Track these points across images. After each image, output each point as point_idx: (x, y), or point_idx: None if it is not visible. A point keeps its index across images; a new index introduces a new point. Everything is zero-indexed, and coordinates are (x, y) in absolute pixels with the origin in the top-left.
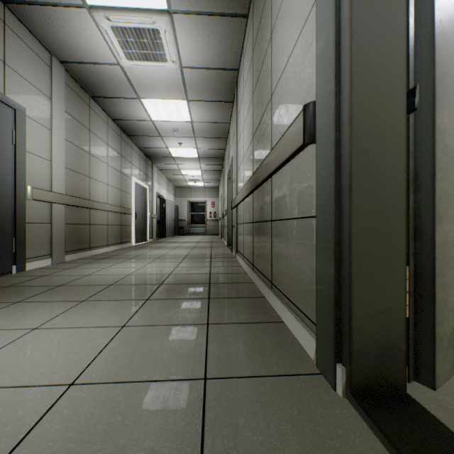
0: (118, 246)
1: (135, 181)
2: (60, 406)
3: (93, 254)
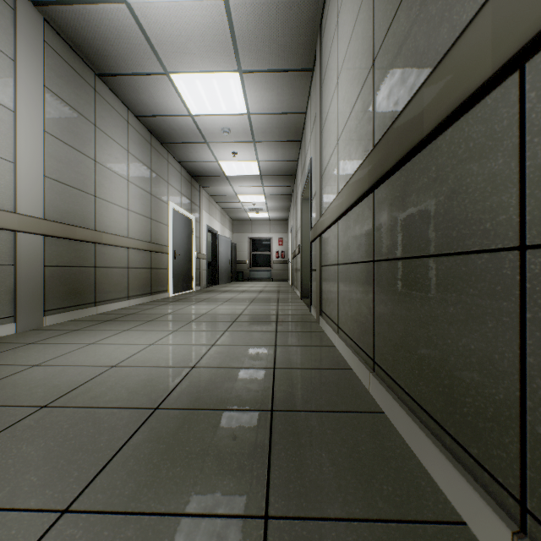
0: (145, 298)
1: (173, 208)
2: None
3: (101, 311)
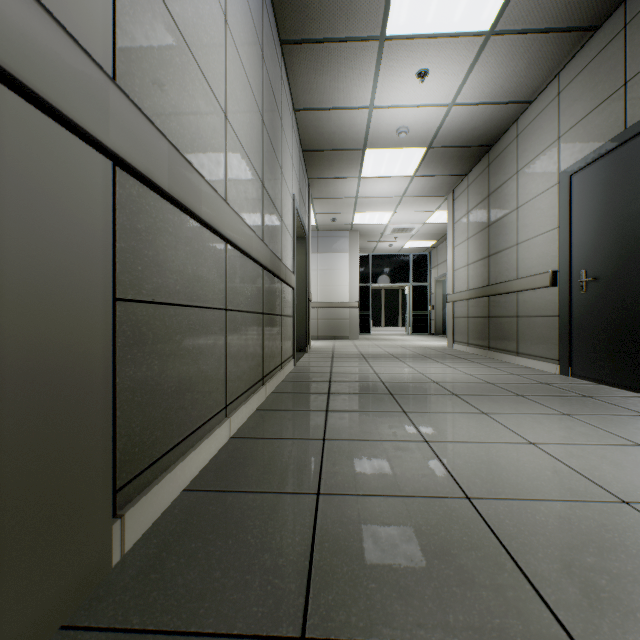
0: None
1: None
2: (368, 365)
3: None
